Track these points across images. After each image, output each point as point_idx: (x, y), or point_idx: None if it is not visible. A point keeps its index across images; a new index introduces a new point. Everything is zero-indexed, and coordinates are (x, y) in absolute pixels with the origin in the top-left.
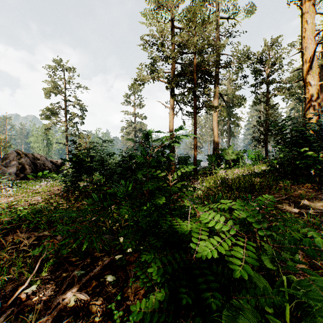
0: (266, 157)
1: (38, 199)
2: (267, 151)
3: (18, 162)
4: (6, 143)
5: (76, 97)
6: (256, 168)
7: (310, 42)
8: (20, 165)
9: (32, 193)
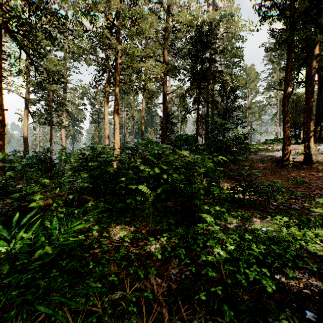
0: None
1: None
2: None
3: None
4: None
5: None
6: None
7: (107, 117)
8: None
9: None
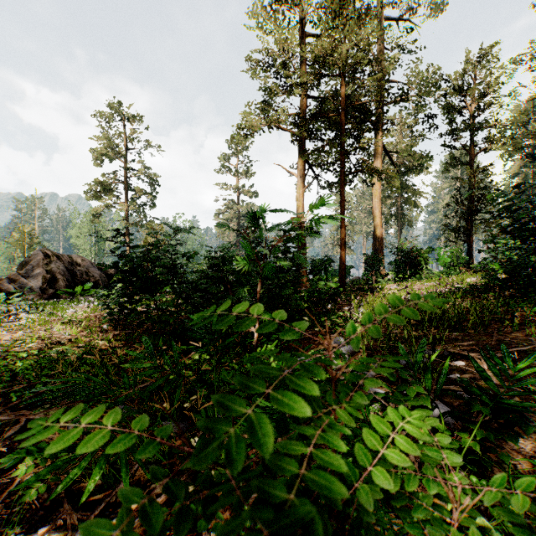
0: (470, 260)
1: (63, 335)
2: (472, 249)
3: (46, 269)
4: (32, 238)
5: (142, 162)
6: (455, 281)
7: None
8: (49, 274)
9: (56, 324)
